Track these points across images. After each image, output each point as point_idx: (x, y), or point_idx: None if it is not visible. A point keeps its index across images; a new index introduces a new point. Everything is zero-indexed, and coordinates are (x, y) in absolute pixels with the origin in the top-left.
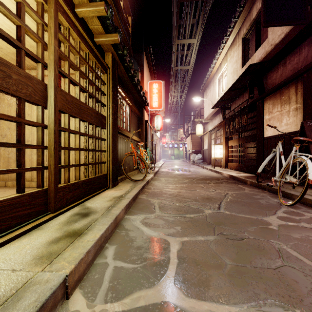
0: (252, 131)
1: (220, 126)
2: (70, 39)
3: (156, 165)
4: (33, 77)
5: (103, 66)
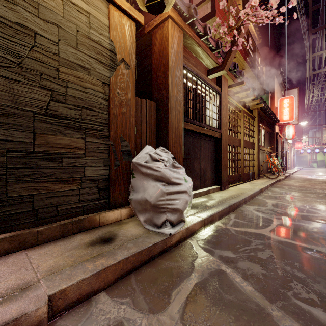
0: None
1: None
2: None
3: (287, 172)
4: (239, 139)
5: (253, 118)
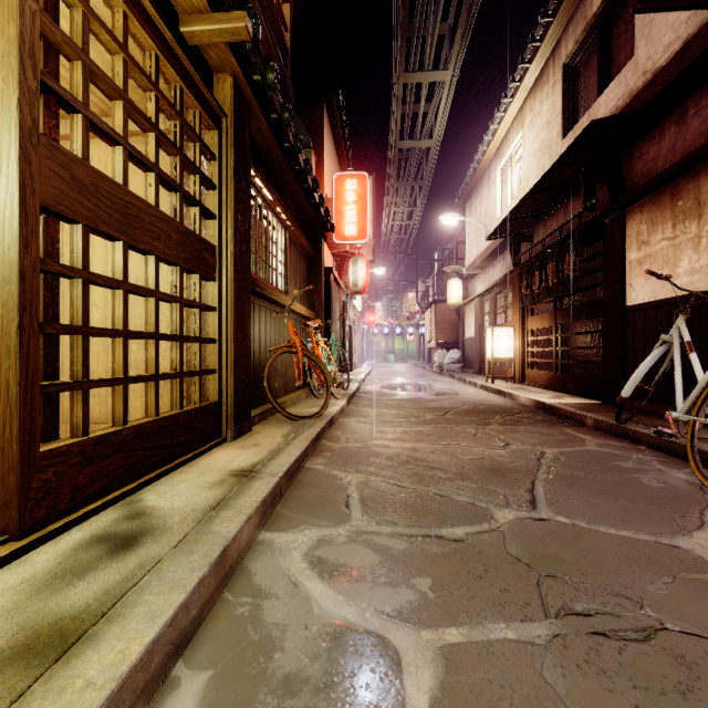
0: (585, 294)
1: (505, 283)
2: (107, 21)
3: (353, 377)
4: None
5: (207, 106)
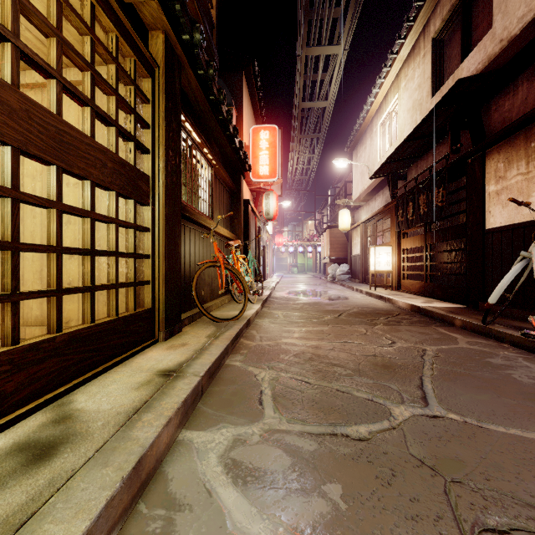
0: (447, 221)
1: (385, 212)
2: None
3: (266, 285)
4: None
5: (142, 56)
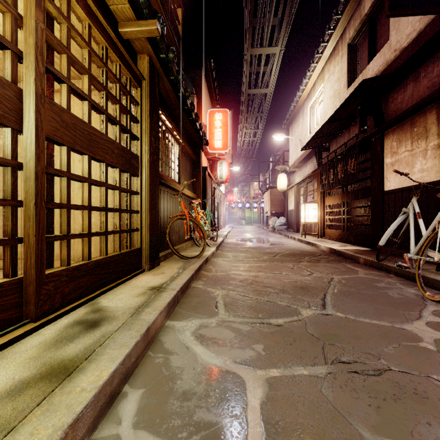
0: (361, 183)
1: (313, 176)
2: (77, 26)
3: (220, 234)
4: None
5: (134, 74)
